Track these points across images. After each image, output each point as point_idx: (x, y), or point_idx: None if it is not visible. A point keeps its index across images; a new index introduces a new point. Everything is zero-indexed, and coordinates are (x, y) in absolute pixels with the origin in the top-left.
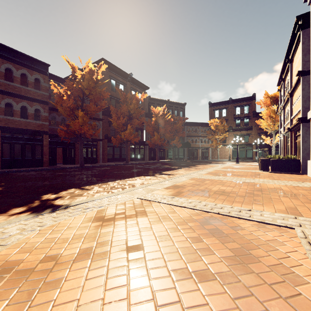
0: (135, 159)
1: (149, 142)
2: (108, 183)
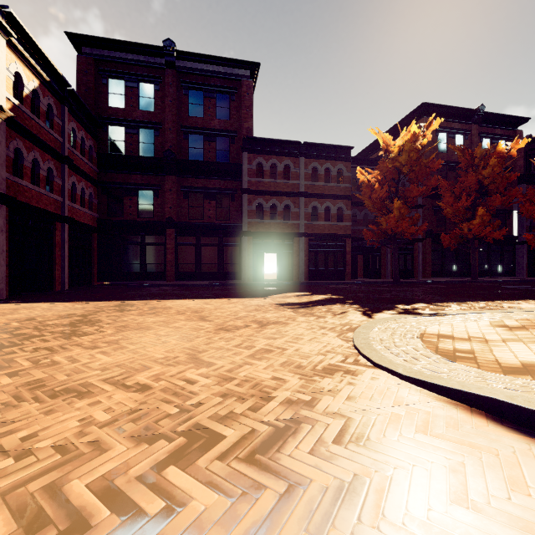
0: (491, 274)
1: (531, 236)
2: (468, 303)
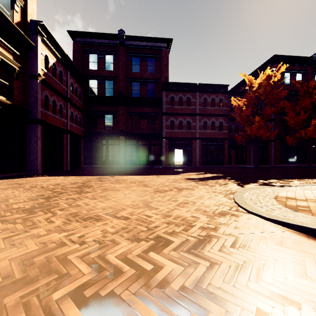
0: None
1: None
2: (305, 180)
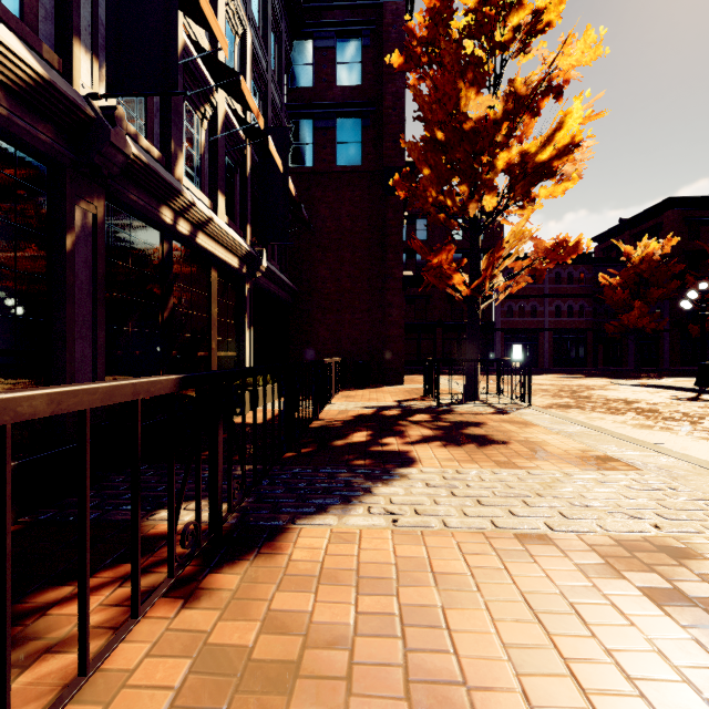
0: None
1: None
2: None
